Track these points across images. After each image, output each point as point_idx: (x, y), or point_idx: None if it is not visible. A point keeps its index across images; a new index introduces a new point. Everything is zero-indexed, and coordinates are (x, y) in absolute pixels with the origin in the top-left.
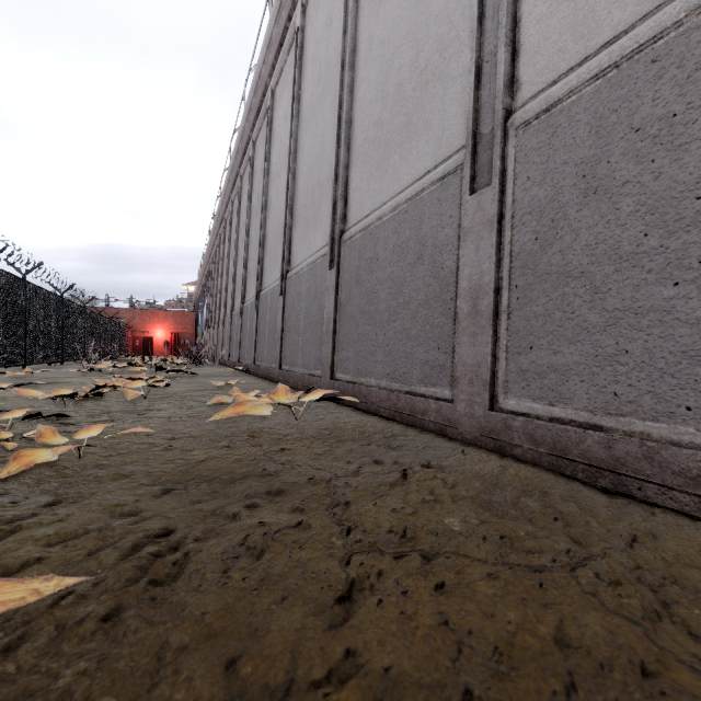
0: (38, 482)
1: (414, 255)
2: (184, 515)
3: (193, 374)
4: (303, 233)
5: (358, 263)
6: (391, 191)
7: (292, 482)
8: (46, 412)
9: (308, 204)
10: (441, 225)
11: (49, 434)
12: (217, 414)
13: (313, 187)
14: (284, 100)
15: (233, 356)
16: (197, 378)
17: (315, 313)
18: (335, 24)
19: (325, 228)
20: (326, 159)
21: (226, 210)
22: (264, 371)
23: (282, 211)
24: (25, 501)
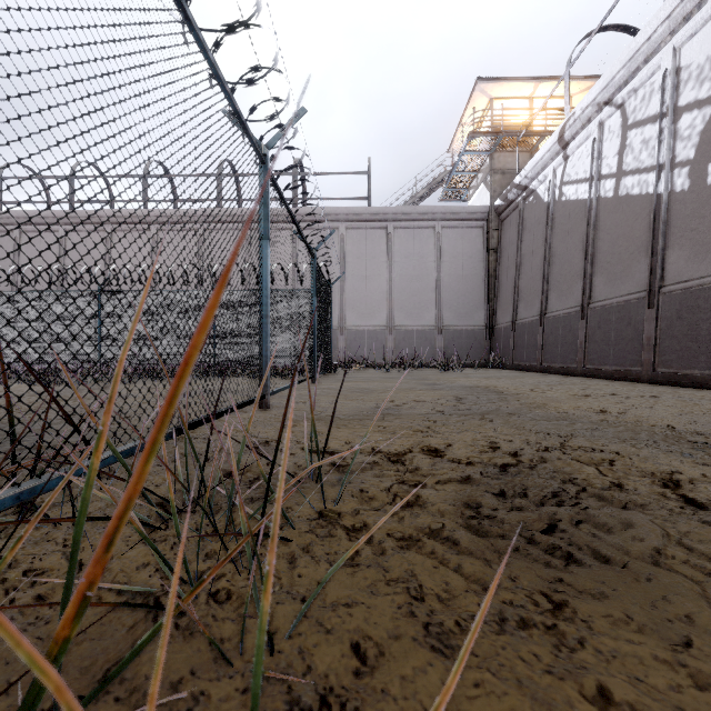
0: None
1: None
2: None
3: None
4: None
5: None
6: None
7: None
8: None
9: None
10: None
11: None
12: None
13: None
14: None
15: None
16: None
17: None
18: (5, 264)
19: None
20: None
21: None
22: None
23: None
24: None
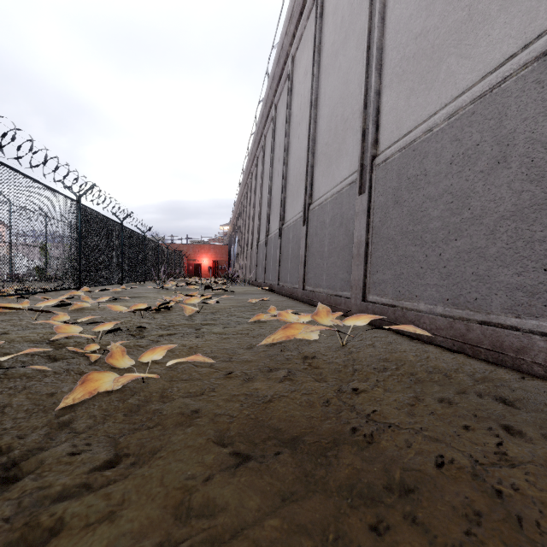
0: (105, 417)
1: (490, 160)
2: (281, 542)
3: (231, 291)
4: (326, 168)
5: (397, 183)
6: (444, 98)
7: (417, 471)
8: (128, 323)
9: (330, 141)
10: (546, 111)
11: (122, 354)
12: (268, 336)
13: (336, 124)
14: (303, 60)
15: (259, 278)
16: (235, 295)
17: (342, 238)
18: None
19: (351, 158)
20: (351, 94)
21: (252, 165)
22: (288, 291)
23: (302, 154)
24: (85, 452)
